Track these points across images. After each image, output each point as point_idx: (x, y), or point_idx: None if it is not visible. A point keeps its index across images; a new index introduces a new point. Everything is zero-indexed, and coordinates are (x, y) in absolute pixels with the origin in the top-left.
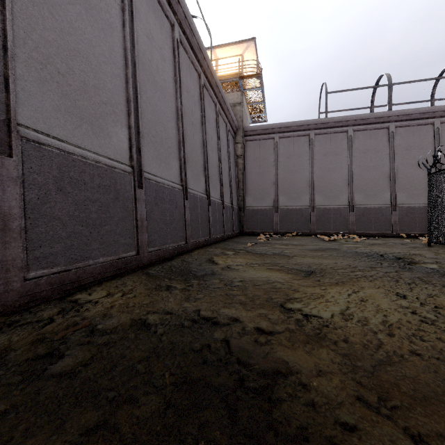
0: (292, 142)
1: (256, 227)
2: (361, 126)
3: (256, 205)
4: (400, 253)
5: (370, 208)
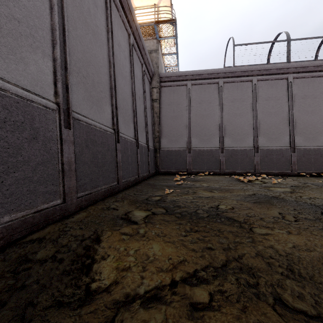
0: (203, 89)
1: (170, 167)
2: (264, 76)
3: (171, 146)
4: None
5: (272, 149)
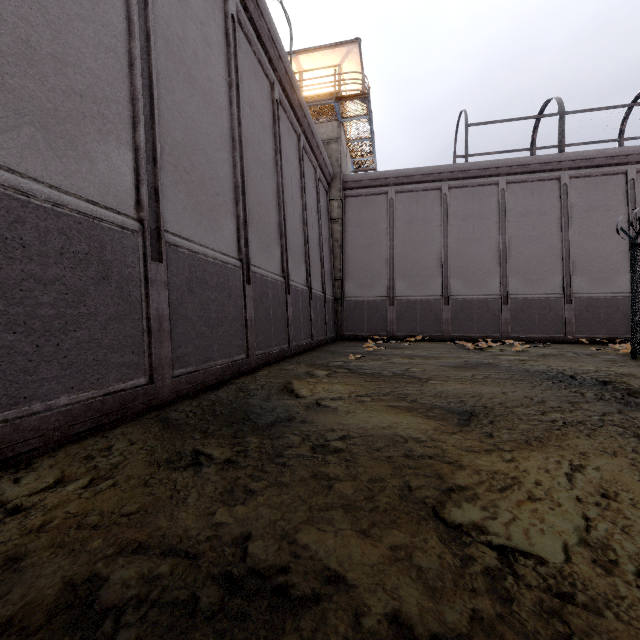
0: (415, 199)
1: (360, 328)
2: (519, 176)
3: (361, 294)
4: (598, 372)
5: (532, 299)
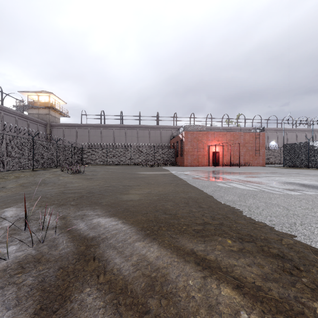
0: (70, 130)
1: None
2: (93, 127)
3: None
4: None
5: None
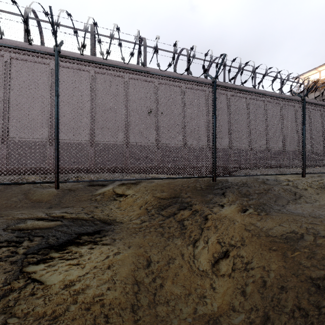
0: None
1: None
2: None
3: None
4: None
5: None
